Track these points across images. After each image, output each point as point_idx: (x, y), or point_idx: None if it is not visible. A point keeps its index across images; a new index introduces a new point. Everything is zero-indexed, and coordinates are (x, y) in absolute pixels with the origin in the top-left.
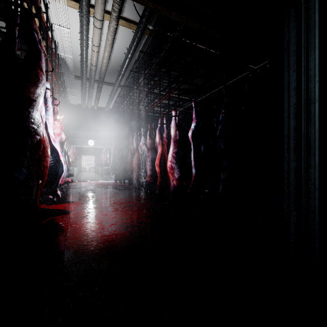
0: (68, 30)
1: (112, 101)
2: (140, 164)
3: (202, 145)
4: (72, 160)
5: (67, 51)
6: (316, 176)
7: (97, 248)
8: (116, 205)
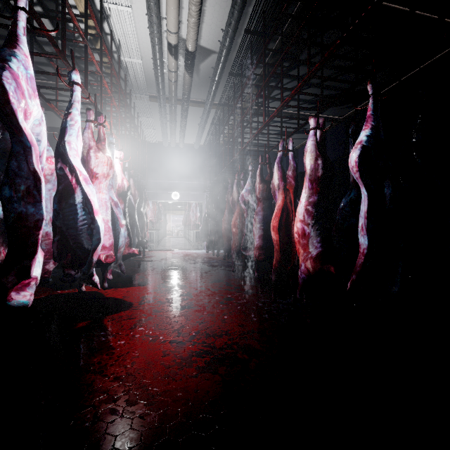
0: (129, 10)
1: (204, 134)
2: (244, 226)
3: (389, 183)
4: (151, 221)
5: (134, 55)
6: None
7: (139, 433)
8: (203, 298)
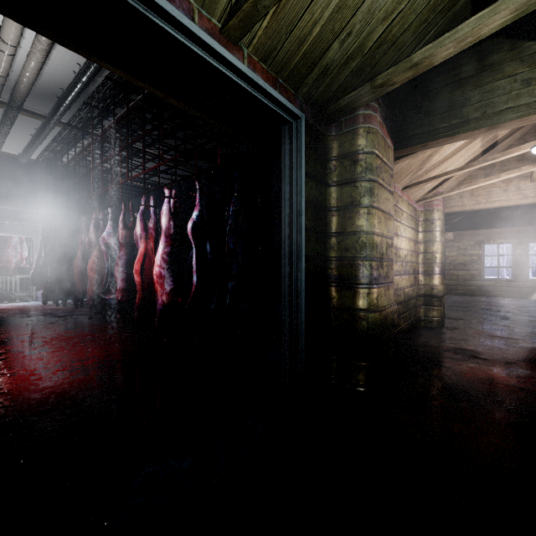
0: None
1: (39, 147)
2: (104, 269)
3: (209, 243)
4: None
5: None
6: (303, 279)
7: (36, 406)
8: (58, 342)
